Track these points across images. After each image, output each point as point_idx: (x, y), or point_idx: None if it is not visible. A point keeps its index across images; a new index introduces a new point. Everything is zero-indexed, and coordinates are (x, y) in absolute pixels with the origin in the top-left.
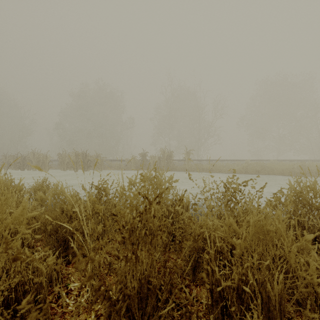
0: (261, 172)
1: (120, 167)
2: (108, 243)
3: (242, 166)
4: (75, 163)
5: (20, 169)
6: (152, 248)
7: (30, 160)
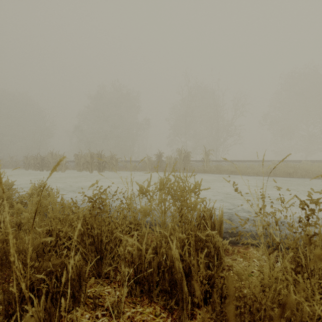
0: (293, 174)
1: (135, 168)
2: (105, 284)
3: (269, 167)
4: (90, 164)
5: (39, 169)
6: (172, 302)
7: (49, 161)
